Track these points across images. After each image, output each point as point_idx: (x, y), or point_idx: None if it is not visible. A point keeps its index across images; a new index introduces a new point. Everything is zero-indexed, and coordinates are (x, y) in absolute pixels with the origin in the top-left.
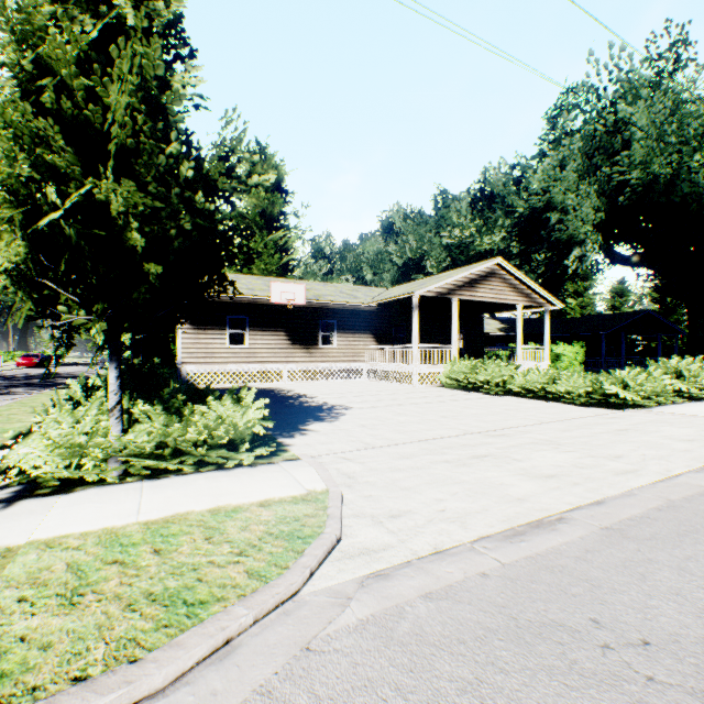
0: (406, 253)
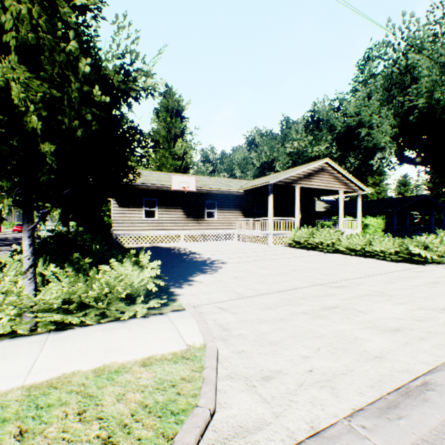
0: (262, 158)
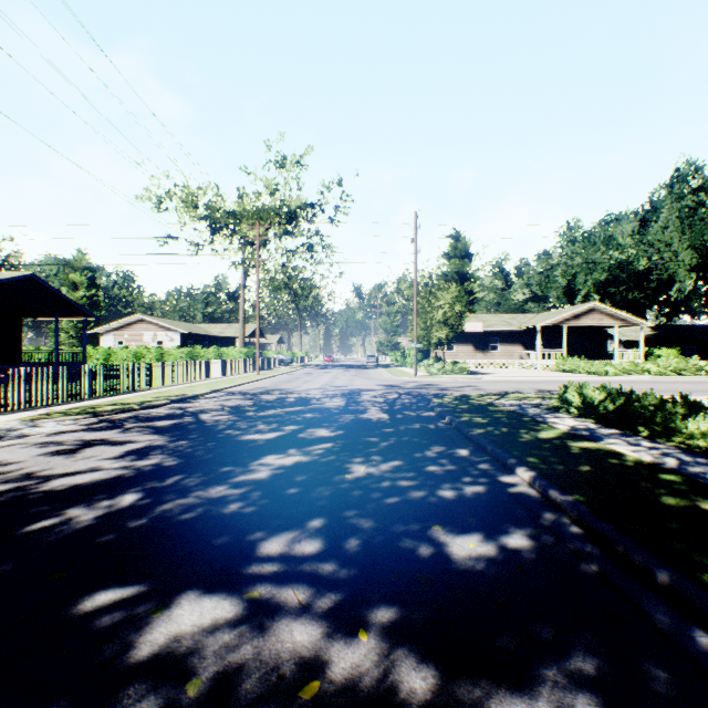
0: (570, 274)
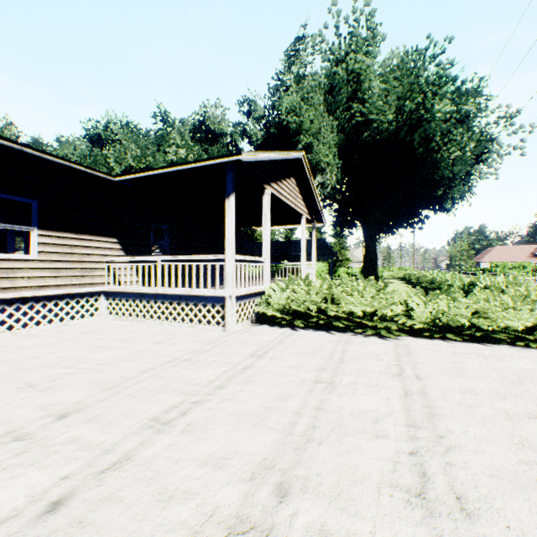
0: (127, 161)
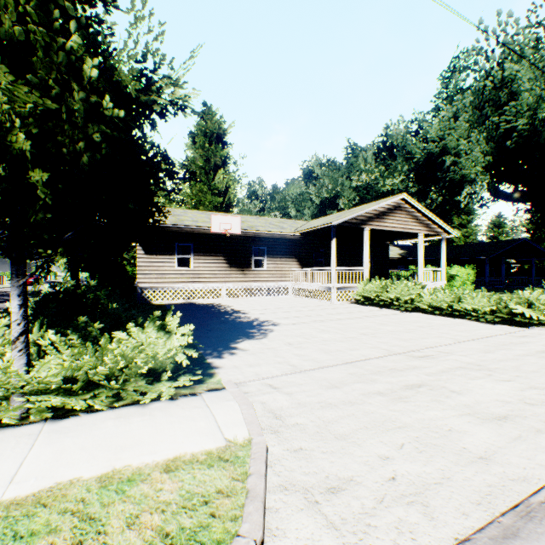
0: (323, 193)
